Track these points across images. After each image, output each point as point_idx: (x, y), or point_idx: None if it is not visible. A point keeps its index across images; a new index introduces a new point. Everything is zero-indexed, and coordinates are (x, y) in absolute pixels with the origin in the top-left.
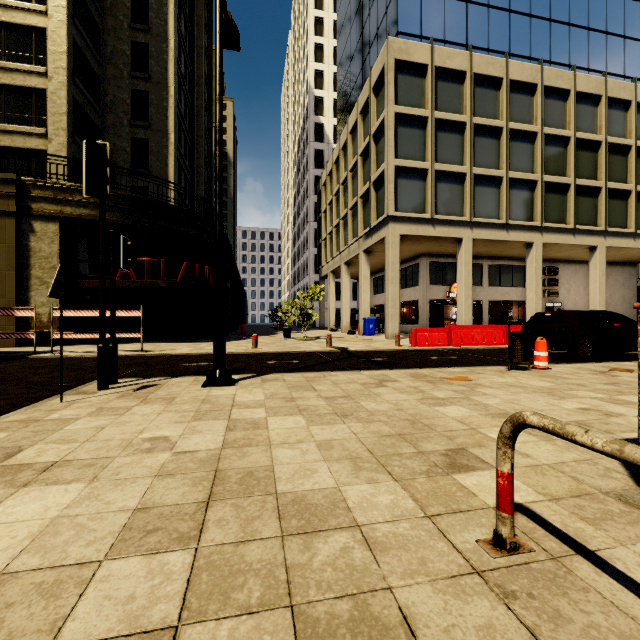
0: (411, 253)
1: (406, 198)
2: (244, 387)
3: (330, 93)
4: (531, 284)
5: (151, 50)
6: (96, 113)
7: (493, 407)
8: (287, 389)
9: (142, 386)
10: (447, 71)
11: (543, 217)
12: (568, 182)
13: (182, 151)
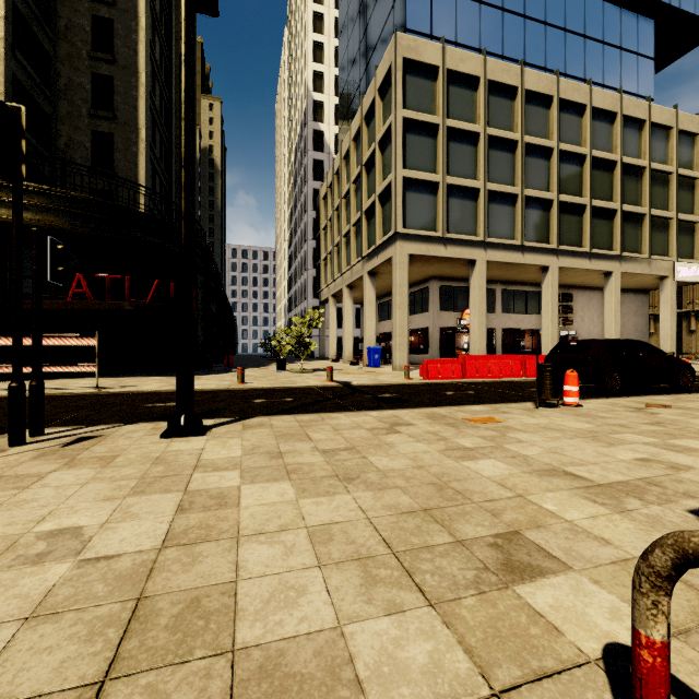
0: (420, 276)
1: (415, 214)
2: (217, 437)
3: (331, 98)
4: (547, 311)
5: (117, 27)
6: (46, 98)
7: (535, 460)
8: (274, 439)
9: (77, 439)
10: (460, 75)
11: (559, 239)
12: (584, 203)
13: (156, 151)
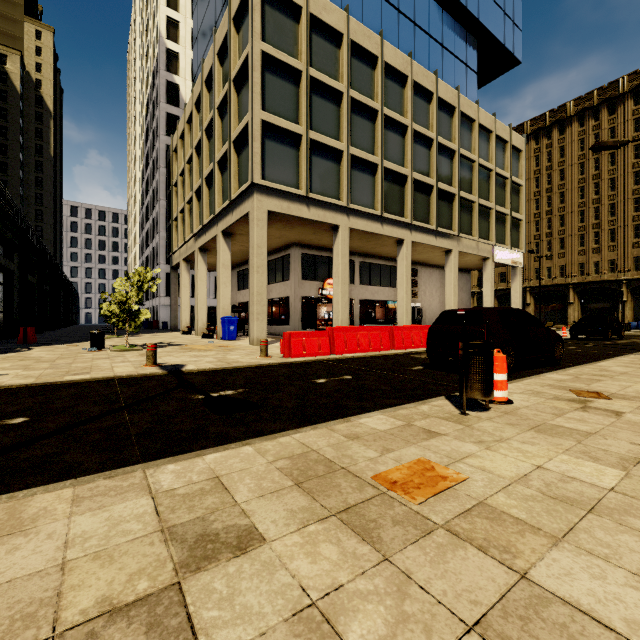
0: (281, 241)
1: (276, 166)
2: None
3: (187, 51)
4: (402, 283)
5: None
6: None
7: None
8: None
9: None
10: (323, 26)
11: (412, 214)
12: (432, 183)
13: None
